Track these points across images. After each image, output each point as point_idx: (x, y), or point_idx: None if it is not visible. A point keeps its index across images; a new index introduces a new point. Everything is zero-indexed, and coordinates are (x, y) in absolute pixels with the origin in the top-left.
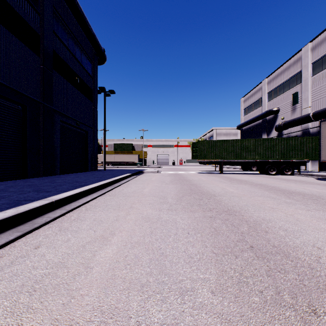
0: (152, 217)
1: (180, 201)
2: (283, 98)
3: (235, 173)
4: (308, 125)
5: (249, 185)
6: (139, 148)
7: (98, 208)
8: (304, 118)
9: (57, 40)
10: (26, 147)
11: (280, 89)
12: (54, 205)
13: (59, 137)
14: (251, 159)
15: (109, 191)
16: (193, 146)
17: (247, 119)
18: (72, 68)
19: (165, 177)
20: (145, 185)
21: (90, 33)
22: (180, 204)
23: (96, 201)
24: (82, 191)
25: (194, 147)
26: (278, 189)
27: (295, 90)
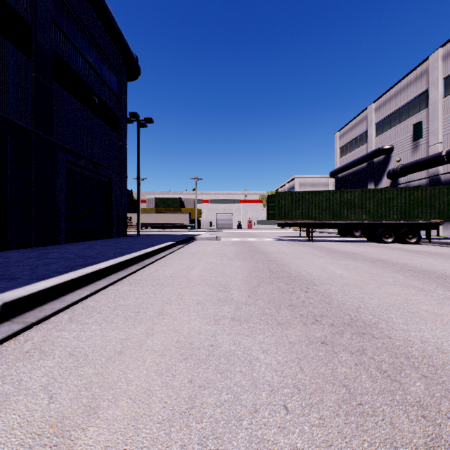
0: (199, 342)
1: (254, 297)
2: (400, 130)
3: (331, 240)
4: (439, 169)
5: (363, 261)
6: (190, 204)
7: (95, 314)
8: (433, 160)
9: (61, 37)
10: (6, 201)
11: (394, 118)
12: (1, 313)
13: (64, 185)
14: (356, 219)
15: (131, 273)
16: (268, 201)
17: (345, 162)
18: (86, 81)
19: (228, 247)
20: (195, 261)
21: (115, 31)
22: (254, 303)
23: (100, 297)
24: (76, 278)
25: (271, 202)
26: (415, 270)
27: (417, 119)
